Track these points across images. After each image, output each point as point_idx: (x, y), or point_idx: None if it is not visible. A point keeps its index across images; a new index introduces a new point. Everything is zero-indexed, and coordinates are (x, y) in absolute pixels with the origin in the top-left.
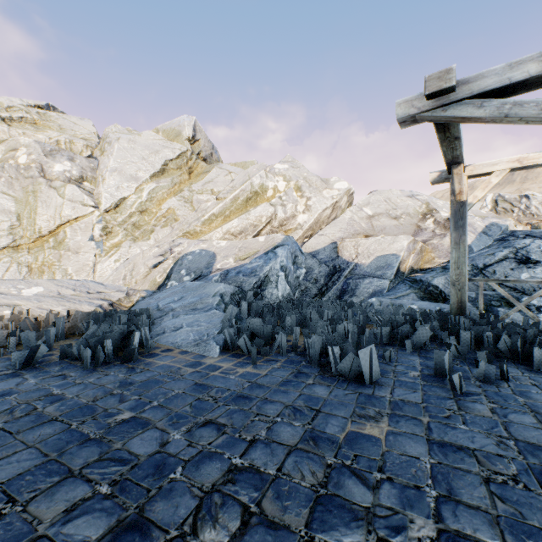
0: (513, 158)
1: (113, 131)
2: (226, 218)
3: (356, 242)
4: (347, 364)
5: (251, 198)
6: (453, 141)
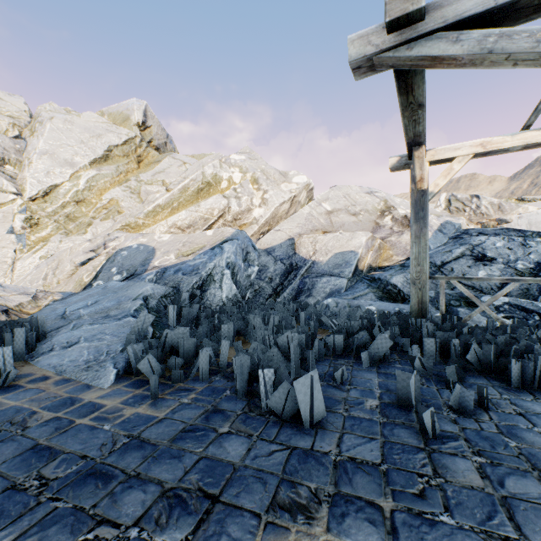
0: (476, 142)
1: (47, 110)
2: (174, 210)
3: (314, 238)
4: (281, 398)
5: (203, 189)
6: (416, 109)
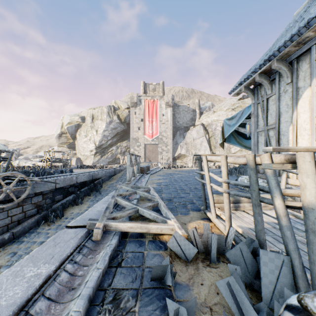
0: None
1: None
2: None
3: None
4: None
5: None
6: None
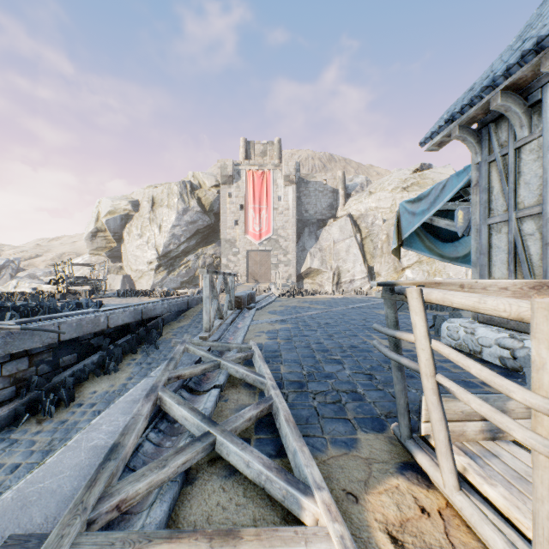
0: None
1: None
2: None
3: None
4: None
5: None
6: None
